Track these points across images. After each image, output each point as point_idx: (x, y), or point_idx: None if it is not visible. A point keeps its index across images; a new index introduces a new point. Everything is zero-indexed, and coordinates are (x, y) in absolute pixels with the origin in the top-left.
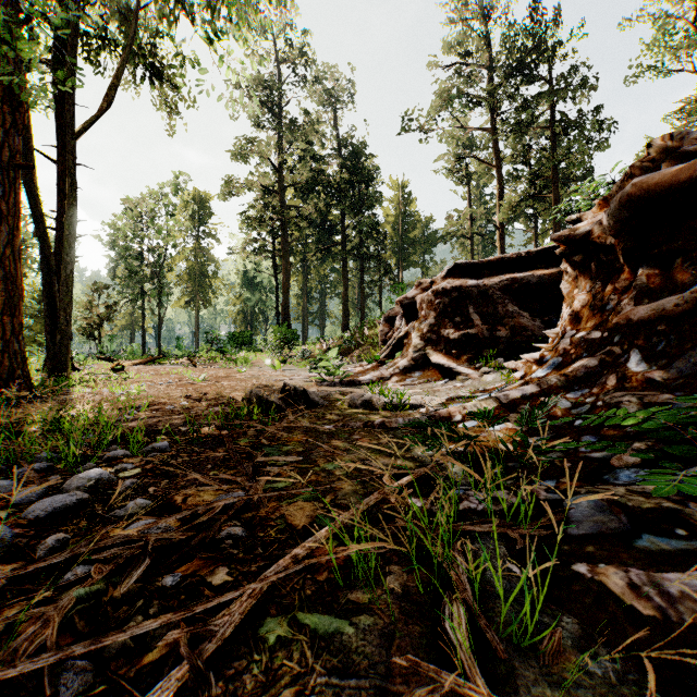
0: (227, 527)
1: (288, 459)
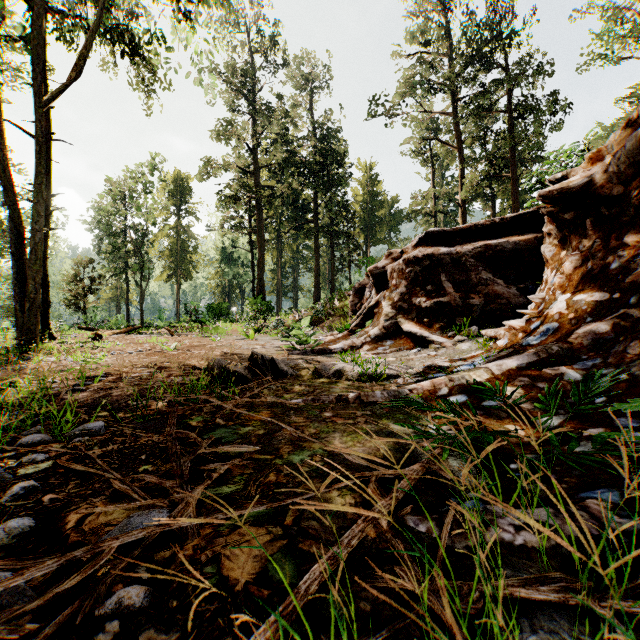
0: (120, 586)
1: (241, 449)
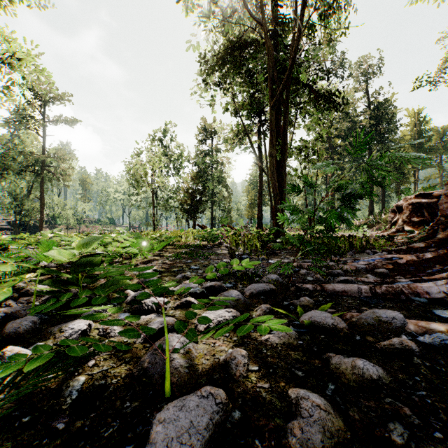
0: None
1: None
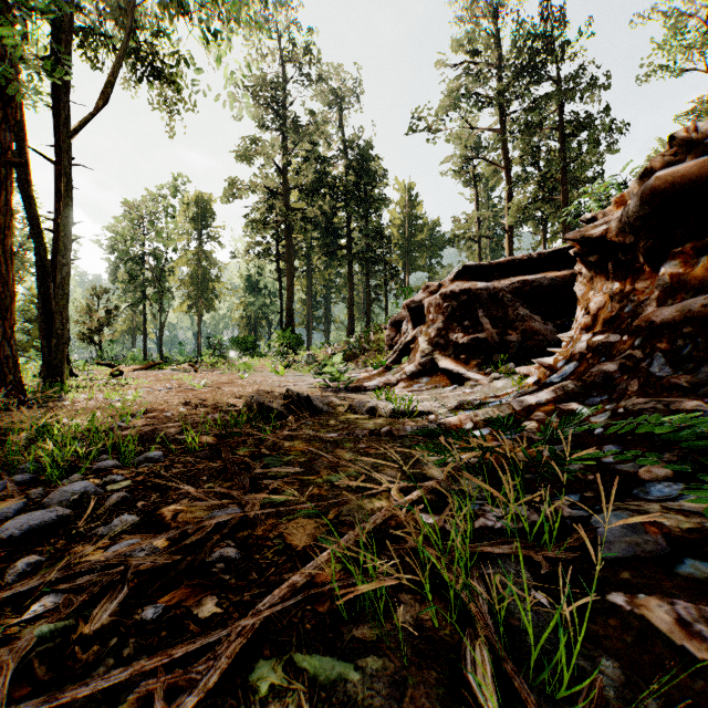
0: (219, 548)
1: (288, 470)
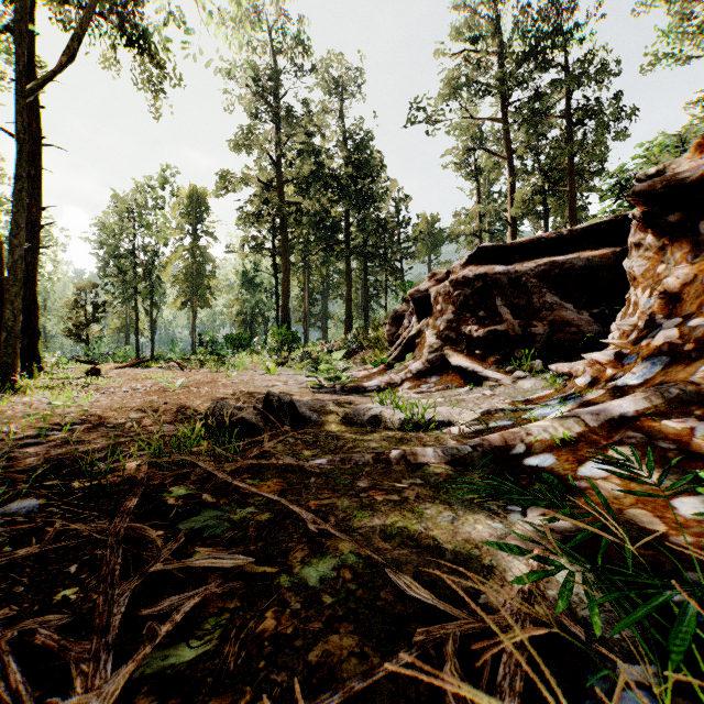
0: None
1: (222, 563)
